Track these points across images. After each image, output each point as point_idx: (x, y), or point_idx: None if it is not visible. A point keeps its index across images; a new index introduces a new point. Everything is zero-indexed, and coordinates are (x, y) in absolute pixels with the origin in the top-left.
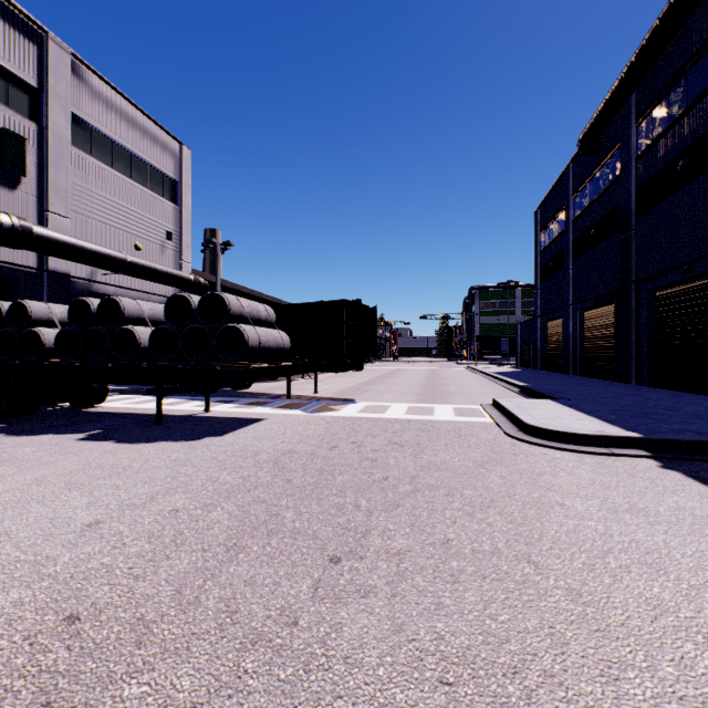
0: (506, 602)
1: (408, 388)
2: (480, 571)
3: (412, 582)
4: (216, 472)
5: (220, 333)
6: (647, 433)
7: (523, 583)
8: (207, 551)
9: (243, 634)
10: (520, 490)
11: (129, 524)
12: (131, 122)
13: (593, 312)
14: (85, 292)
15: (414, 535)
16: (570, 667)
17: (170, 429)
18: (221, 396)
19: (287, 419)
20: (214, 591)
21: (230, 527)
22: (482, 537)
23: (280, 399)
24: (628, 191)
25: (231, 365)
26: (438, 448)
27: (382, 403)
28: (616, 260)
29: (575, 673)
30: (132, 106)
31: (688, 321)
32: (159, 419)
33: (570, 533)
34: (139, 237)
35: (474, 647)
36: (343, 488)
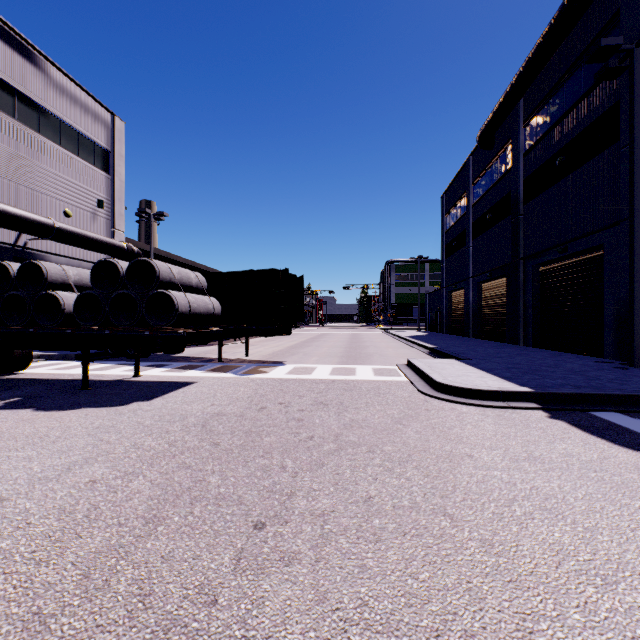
0: (426, 558)
1: (333, 351)
2: (401, 527)
3: (336, 544)
4: (141, 438)
5: (149, 299)
6: (537, 387)
7: (441, 537)
8: (123, 525)
9: (156, 621)
10: (434, 444)
11: (38, 500)
12: (59, 89)
13: (489, 284)
14: (9, 257)
15: (338, 495)
16: (488, 624)
17: (97, 395)
18: (153, 360)
19: (217, 382)
20: (126, 571)
21: (151, 496)
22: (402, 492)
23: (212, 363)
24: (517, 182)
25: (161, 330)
26: (360, 406)
27: (308, 365)
28: (508, 240)
29: (494, 630)
30: (61, 73)
31: (564, 292)
32: (85, 385)
33: (479, 484)
34: (69, 204)
35: (397, 611)
36: (270, 449)
